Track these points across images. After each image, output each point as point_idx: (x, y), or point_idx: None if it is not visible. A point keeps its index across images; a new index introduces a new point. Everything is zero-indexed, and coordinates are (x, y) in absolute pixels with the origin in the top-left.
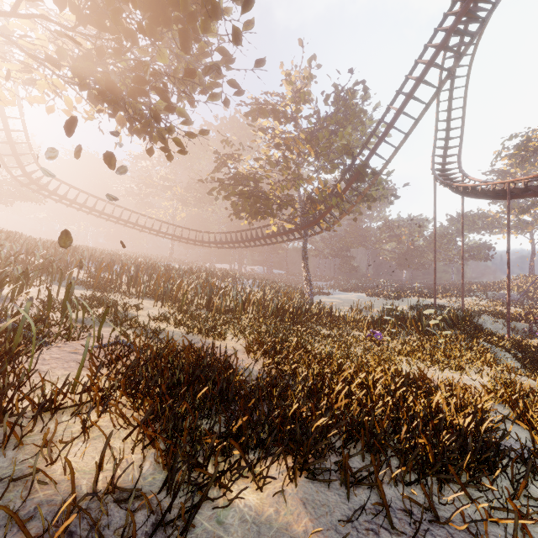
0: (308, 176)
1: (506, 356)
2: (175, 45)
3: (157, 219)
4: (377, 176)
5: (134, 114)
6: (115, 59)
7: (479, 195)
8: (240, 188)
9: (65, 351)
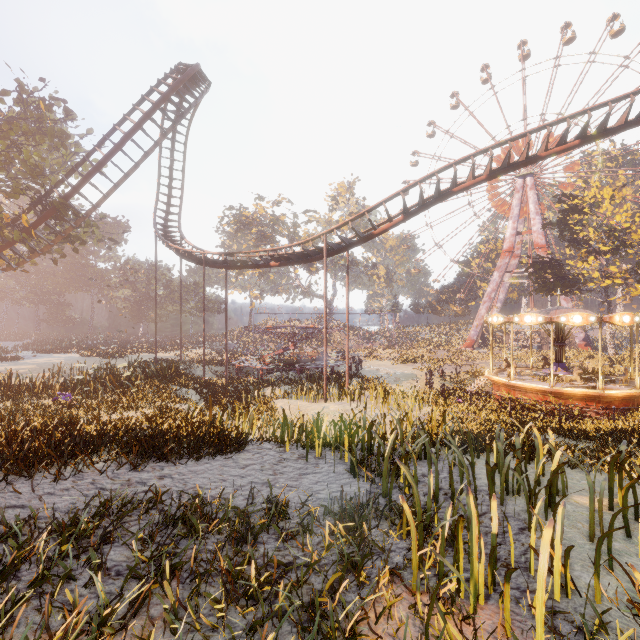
0: None
1: (190, 393)
2: None
3: None
4: (82, 219)
5: None
6: None
7: (189, 258)
8: None
9: None
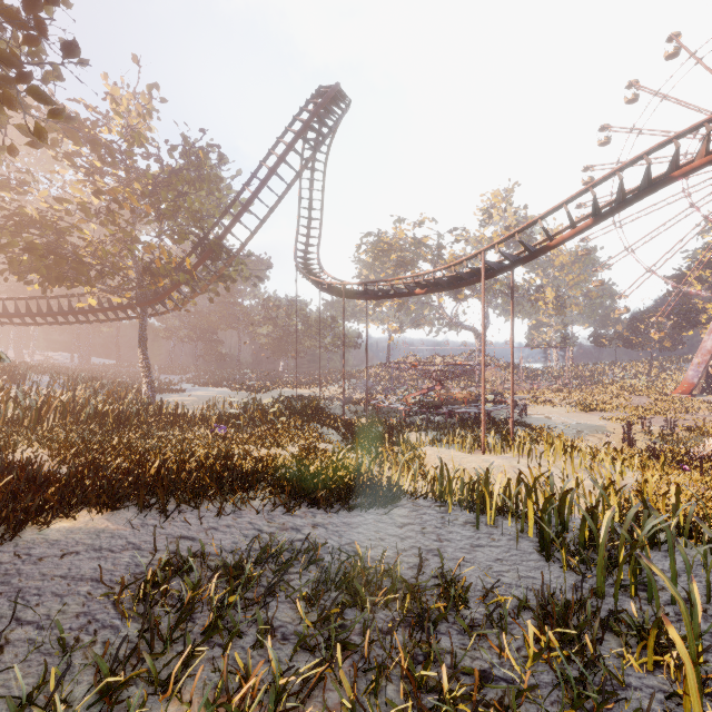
0: (145, 242)
1: (331, 433)
2: None
3: None
4: (233, 257)
5: None
6: None
7: (329, 291)
8: (28, 236)
9: None
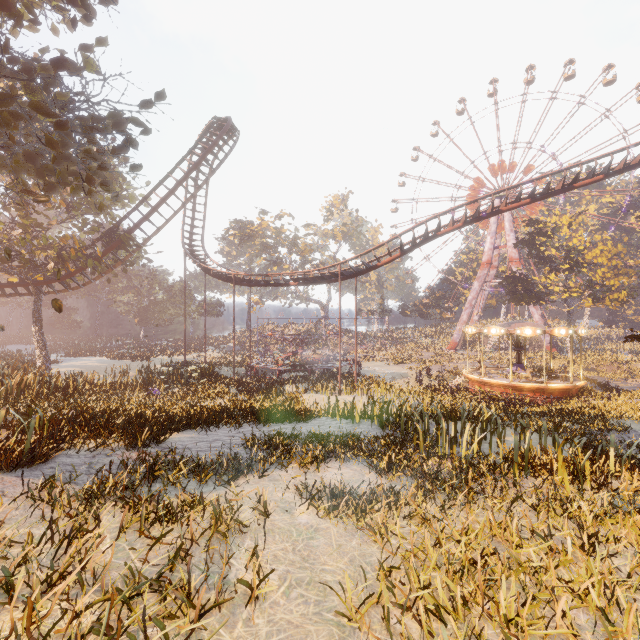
0: (60, 232)
1: (234, 390)
2: None
3: None
4: (139, 248)
5: None
6: None
7: (217, 276)
8: None
9: None
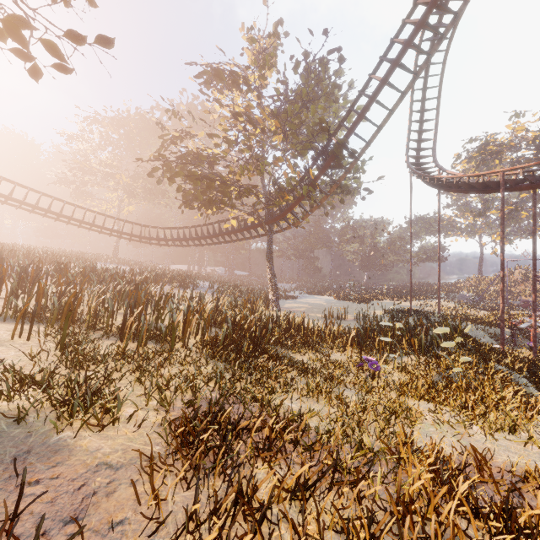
0: (274, 156)
1: (527, 384)
2: None
3: (90, 210)
4: (354, 162)
5: None
6: None
7: (463, 189)
8: None
9: None
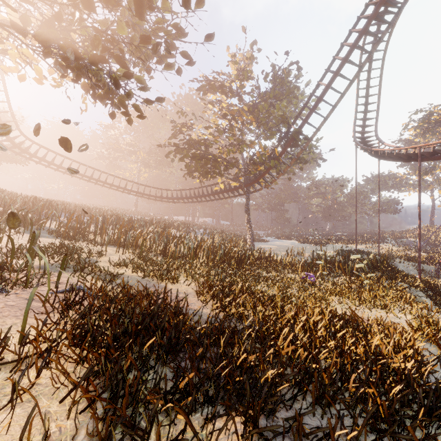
0: (250, 141)
1: (421, 295)
2: (132, 18)
3: (123, 178)
4: (308, 142)
5: (97, 81)
6: (75, 26)
7: (394, 158)
8: (193, 152)
9: (21, 298)
